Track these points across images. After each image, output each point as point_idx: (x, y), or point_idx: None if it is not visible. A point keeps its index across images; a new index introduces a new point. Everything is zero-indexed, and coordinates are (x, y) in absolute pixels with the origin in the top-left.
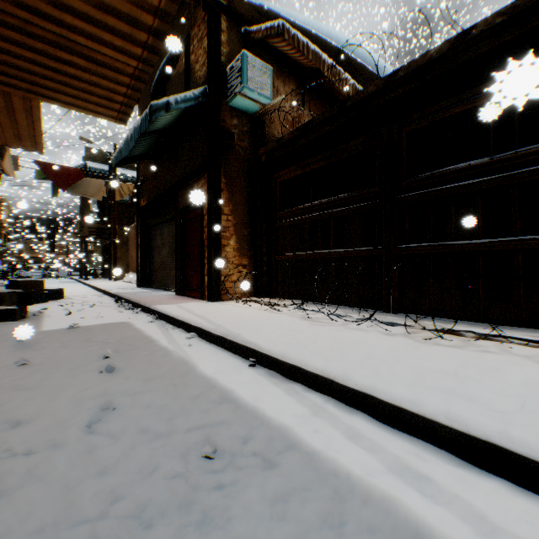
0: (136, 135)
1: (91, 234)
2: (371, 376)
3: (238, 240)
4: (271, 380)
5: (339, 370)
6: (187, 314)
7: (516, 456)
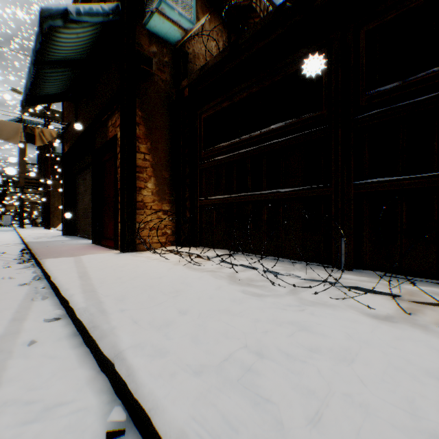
0: (34, 57)
1: (31, 185)
2: None
3: (158, 183)
4: None
5: None
6: (69, 275)
7: None
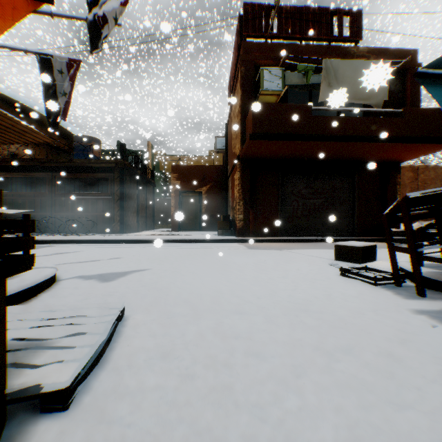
0: None
1: None
2: (39, 238)
3: None
4: None
5: None
6: None
7: (57, 240)
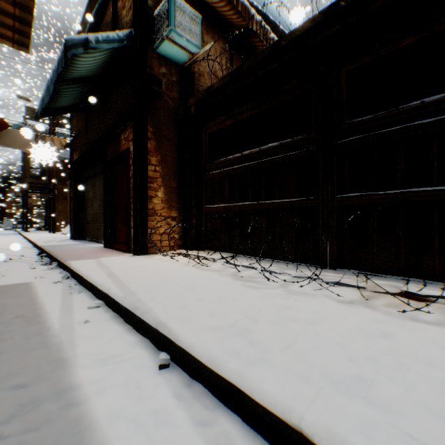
0: (54, 77)
1: (34, 189)
2: (387, 434)
3: (167, 192)
4: (190, 407)
5: (318, 413)
6: (99, 274)
7: None
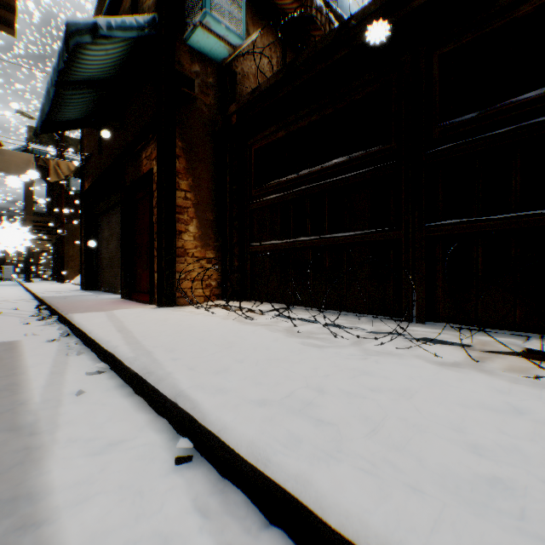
0: (55, 77)
1: (39, 230)
2: None
3: (201, 226)
4: (219, 530)
5: None
6: (106, 329)
7: None
